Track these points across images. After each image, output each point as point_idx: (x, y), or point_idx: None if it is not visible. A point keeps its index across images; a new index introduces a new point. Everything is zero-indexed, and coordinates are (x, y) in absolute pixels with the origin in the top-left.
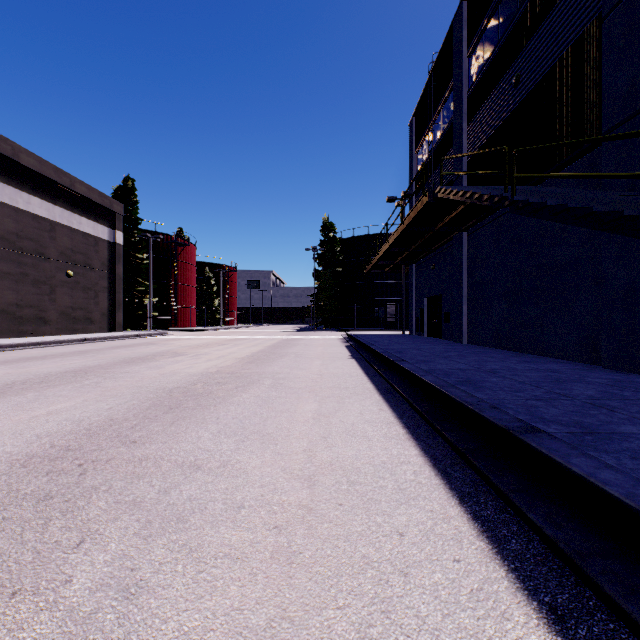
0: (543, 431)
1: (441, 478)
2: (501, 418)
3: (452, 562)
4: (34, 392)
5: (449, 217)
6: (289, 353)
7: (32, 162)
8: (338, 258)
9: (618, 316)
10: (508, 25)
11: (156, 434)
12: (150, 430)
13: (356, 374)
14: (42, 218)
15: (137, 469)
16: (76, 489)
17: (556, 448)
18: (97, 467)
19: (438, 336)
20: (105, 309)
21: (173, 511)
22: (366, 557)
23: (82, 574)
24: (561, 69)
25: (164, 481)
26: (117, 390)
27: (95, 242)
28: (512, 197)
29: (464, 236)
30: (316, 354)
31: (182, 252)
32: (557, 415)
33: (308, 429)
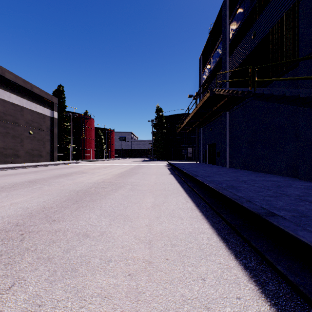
0: (278, 215)
1: (223, 242)
2: (253, 207)
3: (236, 299)
4: (6, 192)
5: (220, 104)
6: (139, 172)
7: (11, 77)
8: (164, 125)
9: (308, 153)
10: (249, 7)
11: (67, 216)
12: (64, 213)
13: (173, 183)
14: (16, 105)
15: (53, 237)
16: (16, 250)
17: (288, 225)
18: (31, 236)
19: (213, 163)
20: (48, 150)
21: (70, 264)
22: (183, 296)
23: (8, 309)
24: (277, 28)
25: (67, 244)
26: (50, 191)
27: (43, 117)
28: (254, 91)
29: (227, 113)
30: (153, 172)
31: (87, 122)
32: (283, 205)
33: (149, 213)
